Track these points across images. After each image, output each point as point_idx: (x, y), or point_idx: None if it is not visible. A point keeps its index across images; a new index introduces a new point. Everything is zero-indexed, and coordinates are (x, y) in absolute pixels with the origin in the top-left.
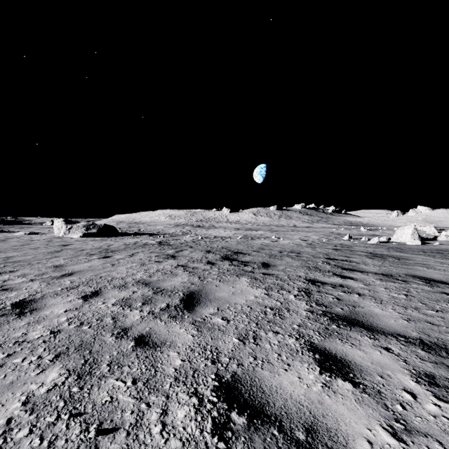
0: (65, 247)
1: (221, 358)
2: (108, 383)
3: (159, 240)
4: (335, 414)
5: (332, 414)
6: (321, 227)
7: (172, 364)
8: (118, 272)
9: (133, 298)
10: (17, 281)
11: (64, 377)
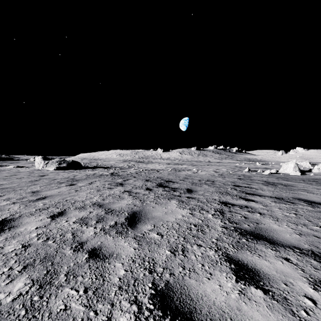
0: (42, 177)
1: (156, 268)
2: (64, 292)
3: (111, 172)
4: (252, 320)
5: (249, 320)
6: (228, 162)
7: (117, 274)
8: (80, 196)
9: (90, 217)
10: (3, 204)
11: (28, 286)
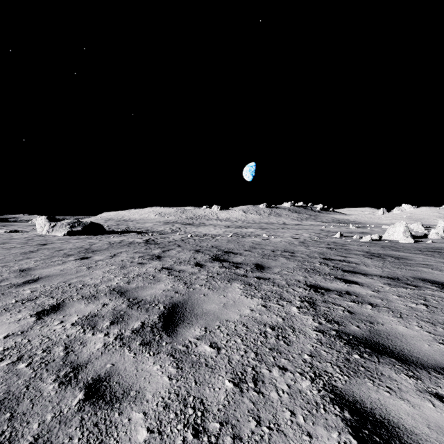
0: (43, 246)
1: (208, 422)
2: None
3: (146, 239)
4: None
5: None
6: (310, 225)
7: (132, 440)
8: (93, 277)
9: (101, 314)
10: None
11: None
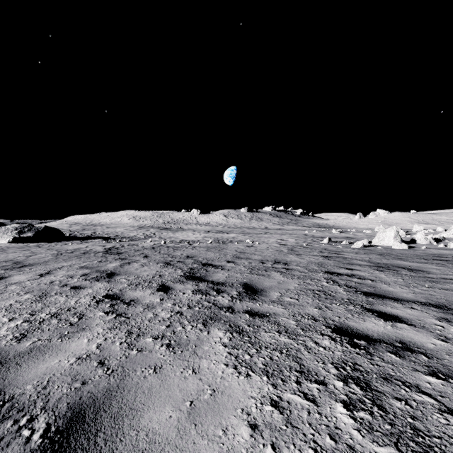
0: None
1: None
2: None
3: (110, 247)
4: None
5: None
6: (293, 229)
7: None
8: None
9: None
10: None
11: None
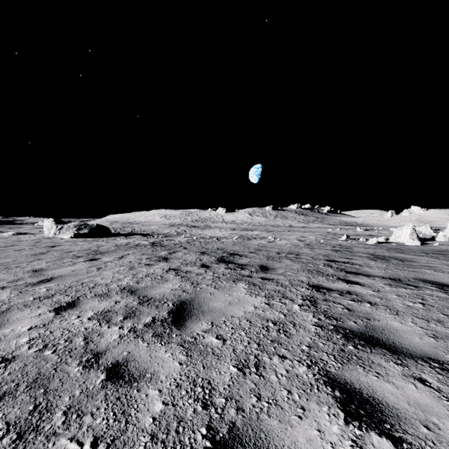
0: (52, 248)
1: (215, 398)
2: (57, 446)
3: (152, 241)
4: None
5: None
6: (317, 227)
7: (150, 410)
8: (103, 277)
9: (114, 310)
10: None
11: None
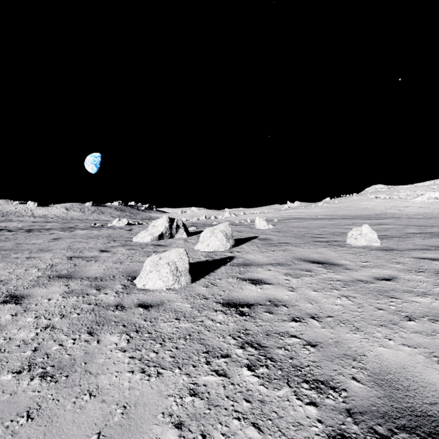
0: None
1: None
2: None
3: None
4: None
5: None
6: None
7: None
8: None
9: None
10: None
11: None
